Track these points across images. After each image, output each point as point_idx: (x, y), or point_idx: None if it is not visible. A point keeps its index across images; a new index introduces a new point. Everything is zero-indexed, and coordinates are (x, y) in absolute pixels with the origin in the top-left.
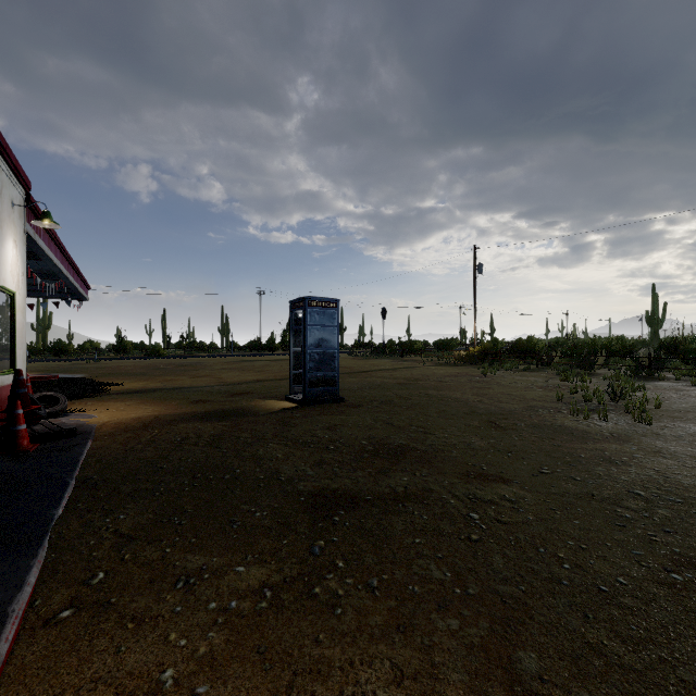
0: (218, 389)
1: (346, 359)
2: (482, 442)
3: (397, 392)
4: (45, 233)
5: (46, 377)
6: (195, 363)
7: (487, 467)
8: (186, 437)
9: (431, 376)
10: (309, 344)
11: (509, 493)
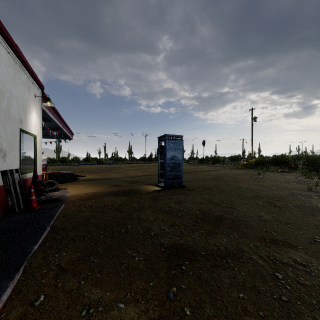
0: (125, 179)
1: (185, 165)
2: (268, 215)
3: (212, 182)
4: (51, 109)
5: (55, 172)
6: (116, 167)
7: (276, 234)
8: (106, 205)
9: (229, 174)
10: (167, 158)
11: (298, 257)
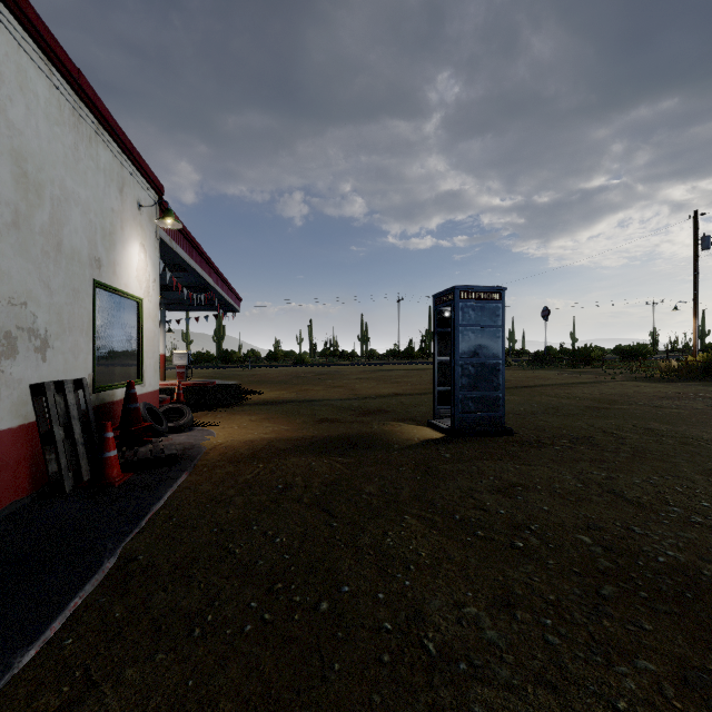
0: (348, 404)
1: None
2: None
3: (592, 422)
4: (186, 242)
5: (205, 384)
6: (333, 372)
7: None
8: (290, 484)
9: (634, 397)
10: (461, 351)
11: None
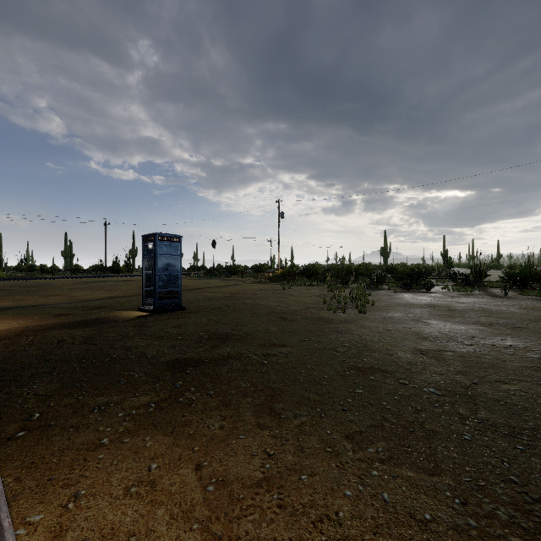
0: (74, 305)
1: (184, 279)
2: (275, 328)
3: (224, 302)
4: None
5: None
6: (42, 284)
7: (276, 340)
8: (62, 339)
9: (248, 291)
10: (158, 268)
11: (285, 350)
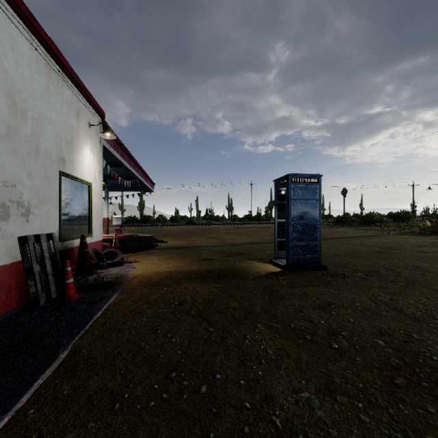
0: (220, 249)
1: None
2: None
3: (377, 261)
4: (119, 148)
5: (132, 236)
6: (210, 229)
7: None
8: (182, 301)
9: (404, 245)
10: (292, 216)
11: None
